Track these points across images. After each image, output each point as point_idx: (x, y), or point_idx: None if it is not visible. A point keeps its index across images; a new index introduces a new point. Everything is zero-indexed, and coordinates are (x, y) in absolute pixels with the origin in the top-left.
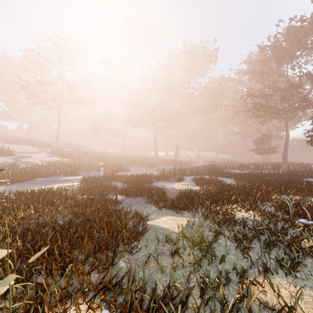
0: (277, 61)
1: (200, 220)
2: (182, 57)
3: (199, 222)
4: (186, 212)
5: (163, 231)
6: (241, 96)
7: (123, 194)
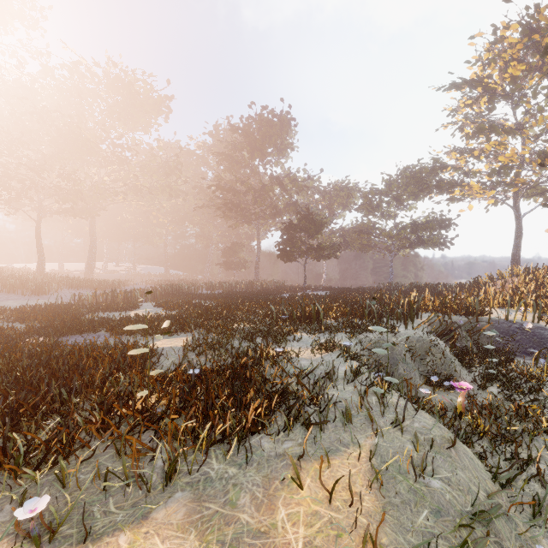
0: (250, 152)
1: (202, 336)
2: (105, 84)
3: (202, 337)
4: (180, 334)
5: (171, 349)
6: (210, 186)
7: (49, 334)
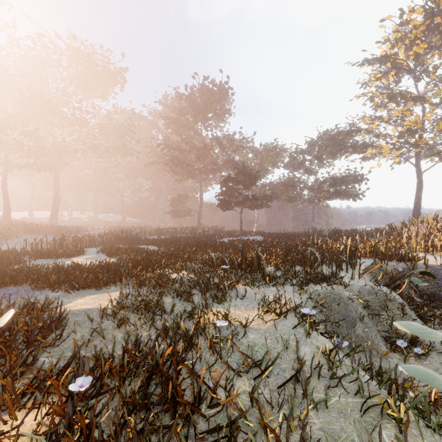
0: (193, 116)
1: (134, 290)
2: (66, 55)
3: (134, 292)
4: (111, 287)
5: (89, 312)
6: (158, 144)
7: None
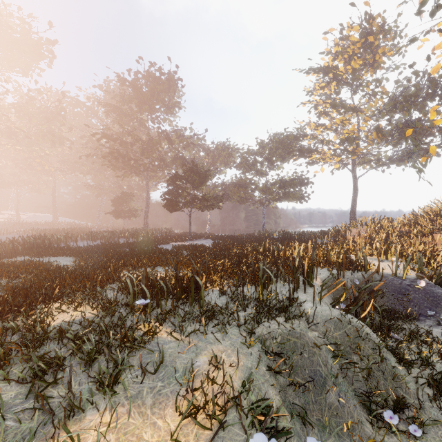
0: (138, 105)
1: None
2: None
3: None
4: None
5: None
6: (94, 133)
7: None
